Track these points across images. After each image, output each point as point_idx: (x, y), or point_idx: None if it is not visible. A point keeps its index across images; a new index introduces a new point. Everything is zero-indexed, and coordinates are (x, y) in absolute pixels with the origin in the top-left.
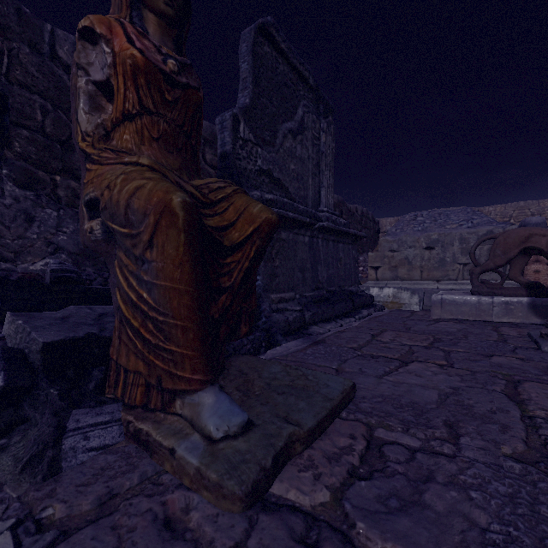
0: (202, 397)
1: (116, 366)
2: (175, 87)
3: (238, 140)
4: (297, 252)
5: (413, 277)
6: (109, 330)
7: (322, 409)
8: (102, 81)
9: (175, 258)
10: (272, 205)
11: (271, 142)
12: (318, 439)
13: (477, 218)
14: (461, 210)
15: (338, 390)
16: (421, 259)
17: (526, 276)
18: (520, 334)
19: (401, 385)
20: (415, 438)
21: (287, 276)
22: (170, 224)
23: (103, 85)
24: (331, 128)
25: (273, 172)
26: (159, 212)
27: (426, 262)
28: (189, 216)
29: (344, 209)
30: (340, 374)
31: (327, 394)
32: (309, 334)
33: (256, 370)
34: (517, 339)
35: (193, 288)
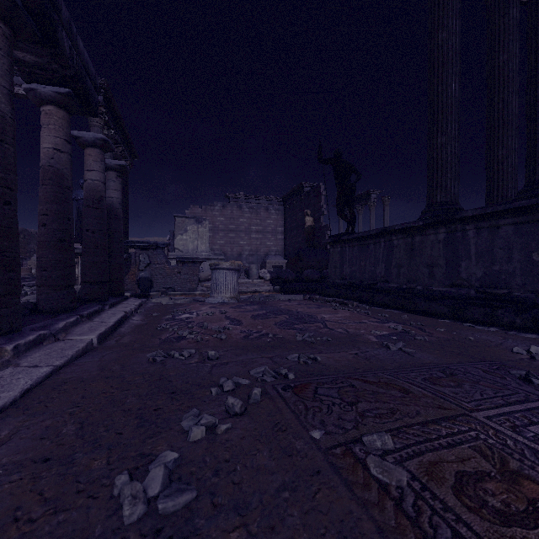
0: None
1: None
2: None
3: None
4: None
5: None
6: None
7: None
8: None
9: None
10: None
11: None
12: None
13: None
14: None
15: None
16: None
17: None
18: None
19: None
20: None
21: None
22: None
23: None
24: None
25: None
26: None
27: None
28: None
29: (27, 233)
30: None
31: None
32: None
33: None
34: None
35: None
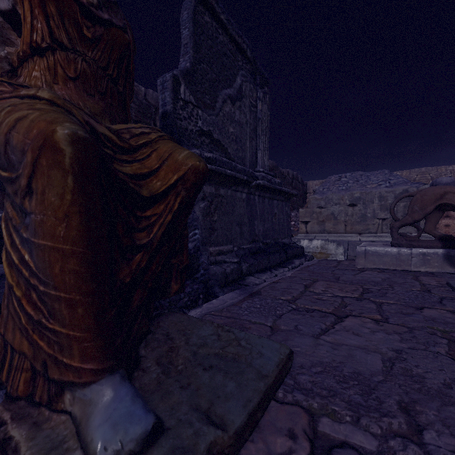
0: (95, 393)
1: (4, 341)
2: (95, 24)
3: (179, 101)
4: (235, 207)
5: (339, 231)
6: (2, 296)
7: (254, 394)
8: (8, 11)
9: (58, 208)
10: (211, 163)
11: (211, 106)
12: (248, 441)
13: (394, 179)
14: (380, 172)
15: (274, 361)
16: (345, 215)
17: (437, 229)
18: (439, 283)
19: (340, 348)
20: (370, 435)
21: (225, 230)
22: (53, 164)
23: (10, 15)
24: (267, 98)
25: (213, 133)
26: (38, 147)
27: (350, 217)
28: (81, 153)
29: (278, 172)
30: (275, 333)
31: (261, 368)
32: (246, 285)
33: (184, 333)
34: (439, 289)
35: (83, 248)
